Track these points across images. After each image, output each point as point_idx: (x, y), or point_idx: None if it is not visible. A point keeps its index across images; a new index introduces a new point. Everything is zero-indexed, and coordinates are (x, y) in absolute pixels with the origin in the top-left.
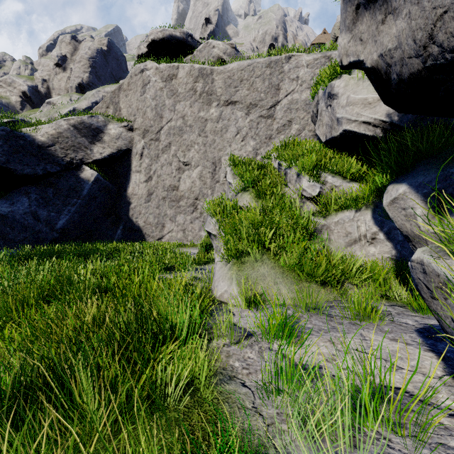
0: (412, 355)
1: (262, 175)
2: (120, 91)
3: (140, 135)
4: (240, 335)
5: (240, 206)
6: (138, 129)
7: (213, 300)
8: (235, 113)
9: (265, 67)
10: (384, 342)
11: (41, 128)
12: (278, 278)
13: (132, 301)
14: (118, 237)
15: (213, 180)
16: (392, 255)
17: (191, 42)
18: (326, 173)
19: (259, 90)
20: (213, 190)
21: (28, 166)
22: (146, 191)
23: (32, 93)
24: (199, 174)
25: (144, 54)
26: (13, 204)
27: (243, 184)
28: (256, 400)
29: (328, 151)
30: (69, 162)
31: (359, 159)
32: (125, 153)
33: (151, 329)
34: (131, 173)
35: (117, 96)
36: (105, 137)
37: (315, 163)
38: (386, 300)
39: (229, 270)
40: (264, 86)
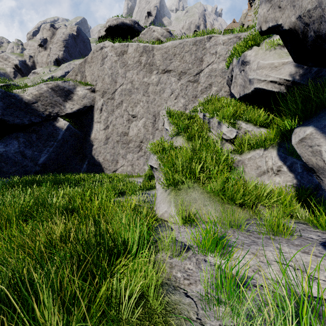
0: (323, 266)
1: (190, 124)
2: (86, 63)
3: (100, 95)
4: (180, 248)
5: (175, 146)
6: (99, 91)
7: (156, 218)
8: (170, 79)
9: (192, 44)
10: (297, 254)
11: (27, 90)
12: (206, 201)
13: (93, 220)
14: (84, 170)
15: (153, 128)
16: (294, 183)
17: (138, 28)
18: (241, 121)
19: (187, 62)
20: (153, 135)
21: (17, 117)
22: (104, 136)
23: (22, 66)
24: (143, 123)
25: (103, 36)
26: (7, 146)
27: (177, 130)
28: (199, 311)
29: (242, 105)
30: (48, 115)
31: (265, 110)
32: (89, 108)
33: (107, 245)
34: (93, 123)
35: (83, 67)
36: (74, 97)
37: (232, 114)
38: (290, 218)
39: (168, 195)
40: (191, 59)
